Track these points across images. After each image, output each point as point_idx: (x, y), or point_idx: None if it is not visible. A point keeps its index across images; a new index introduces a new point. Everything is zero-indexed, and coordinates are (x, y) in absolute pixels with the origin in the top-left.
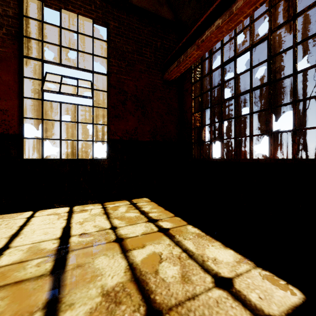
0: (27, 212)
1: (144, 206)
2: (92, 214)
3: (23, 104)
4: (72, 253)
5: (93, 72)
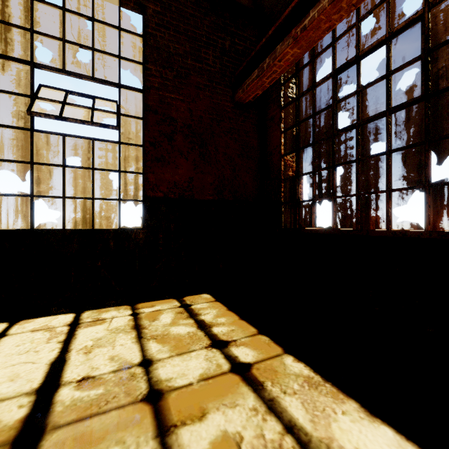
0: None
1: (204, 310)
2: (111, 329)
3: None
4: (50, 436)
5: (119, 86)
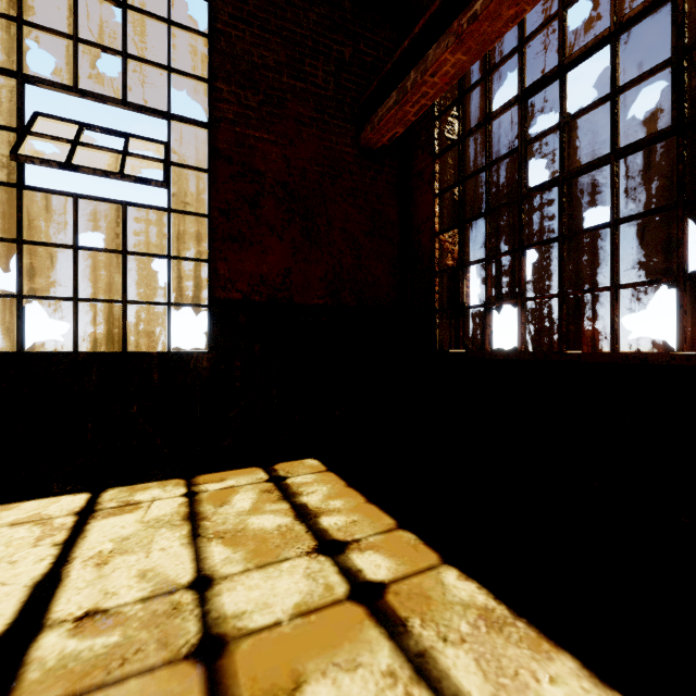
0: None
1: (307, 487)
2: (148, 521)
3: None
4: None
5: (168, 117)
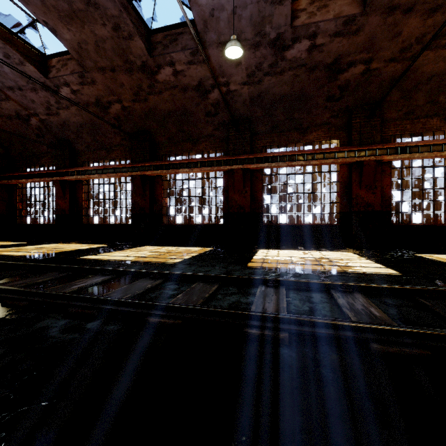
0: None
1: None
2: None
3: None
4: None
5: None
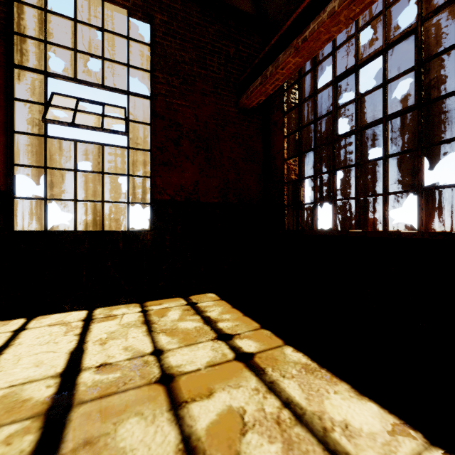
0: (16, 320)
1: (209, 308)
2: (123, 324)
3: (13, 143)
4: (78, 409)
5: (127, 94)
